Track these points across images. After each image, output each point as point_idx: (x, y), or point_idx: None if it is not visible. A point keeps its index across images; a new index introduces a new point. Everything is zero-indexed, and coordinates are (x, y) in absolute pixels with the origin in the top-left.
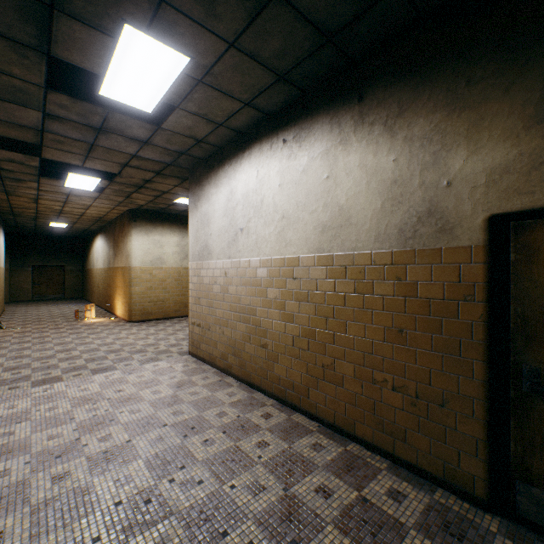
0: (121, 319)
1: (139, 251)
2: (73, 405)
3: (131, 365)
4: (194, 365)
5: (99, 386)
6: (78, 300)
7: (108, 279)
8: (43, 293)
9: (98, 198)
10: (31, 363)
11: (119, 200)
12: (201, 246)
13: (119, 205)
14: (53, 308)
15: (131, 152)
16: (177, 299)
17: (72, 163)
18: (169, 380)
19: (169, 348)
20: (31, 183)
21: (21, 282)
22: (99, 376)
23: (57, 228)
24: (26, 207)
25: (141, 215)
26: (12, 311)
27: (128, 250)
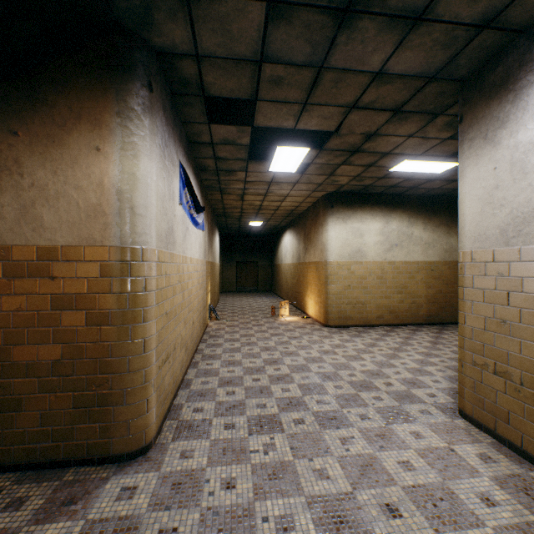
0: (313, 320)
1: (336, 242)
2: (318, 531)
3: (368, 418)
4: (504, 460)
5: (342, 471)
6: (268, 293)
7: (297, 274)
8: (243, 285)
9: (296, 183)
10: (242, 376)
11: (318, 181)
12: (513, 214)
13: (315, 189)
14: (251, 301)
15: (373, 67)
16: (379, 302)
17: (283, 126)
18: (486, 509)
19: (410, 390)
20: (240, 173)
21: (229, 276)
22: (329, 435)
23: (253, 227)
24: (234, 207)
25: (338, 199)
26: (223, 301)
27: (323, 242)
